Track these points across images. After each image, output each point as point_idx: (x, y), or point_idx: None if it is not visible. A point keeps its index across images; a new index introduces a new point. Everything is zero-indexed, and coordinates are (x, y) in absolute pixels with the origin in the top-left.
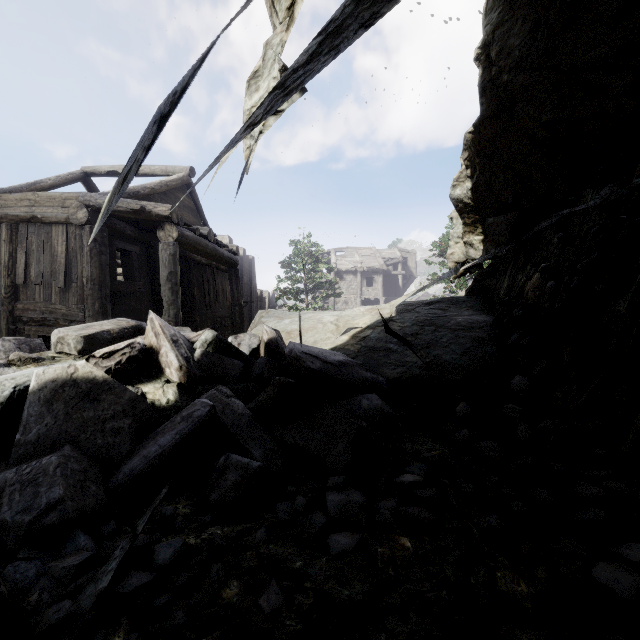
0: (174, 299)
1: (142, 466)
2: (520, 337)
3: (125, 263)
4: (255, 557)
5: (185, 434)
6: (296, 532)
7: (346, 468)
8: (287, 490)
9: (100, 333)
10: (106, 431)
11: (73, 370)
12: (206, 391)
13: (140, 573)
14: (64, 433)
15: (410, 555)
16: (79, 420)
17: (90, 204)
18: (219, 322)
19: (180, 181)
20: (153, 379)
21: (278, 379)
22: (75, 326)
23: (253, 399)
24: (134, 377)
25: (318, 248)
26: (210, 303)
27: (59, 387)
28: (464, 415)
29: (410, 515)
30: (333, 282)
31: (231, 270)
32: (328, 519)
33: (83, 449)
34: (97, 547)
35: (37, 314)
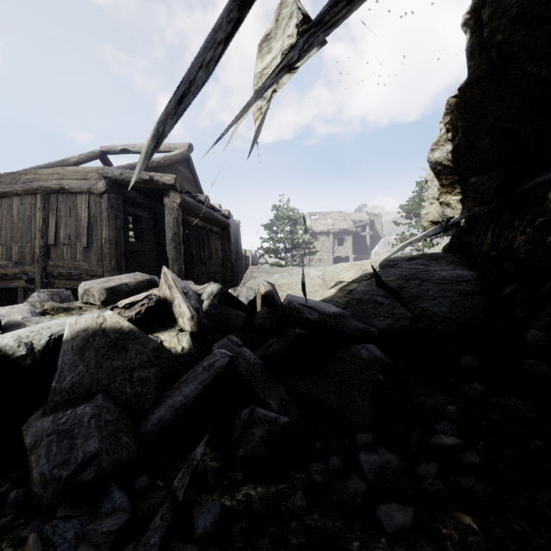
0: (178, 257)
1: (168, 416)
2: (514, 291)
3: (136, 226)
4: (301, 530)
5: (207, 384)
6: (336, 499)
7: (371, 424)
8: (316, 447)
9: (120, 286)
10: (134, 380)
11: (102, 320)
12: (215, 339)
13: (182, 545)
14: (95, 381)
15: (482, 541)
16: (109, 369)
17: (108, 176)
18: (212, 277)
19: (180, 156)
20: (168, 328)
21: (292, 331)
22: (98, 279)
23: (257, 347)
24: (151, 326)
25: (296, 212)
26: (205, 260)
27: (90, 336)
28: (472, 368)
29: (463, 486)
30: (309, 242)
31: (224, 232)
32: (367, 484)
33: (113, 398)
34: (132, 505)
35: (65, 270)
